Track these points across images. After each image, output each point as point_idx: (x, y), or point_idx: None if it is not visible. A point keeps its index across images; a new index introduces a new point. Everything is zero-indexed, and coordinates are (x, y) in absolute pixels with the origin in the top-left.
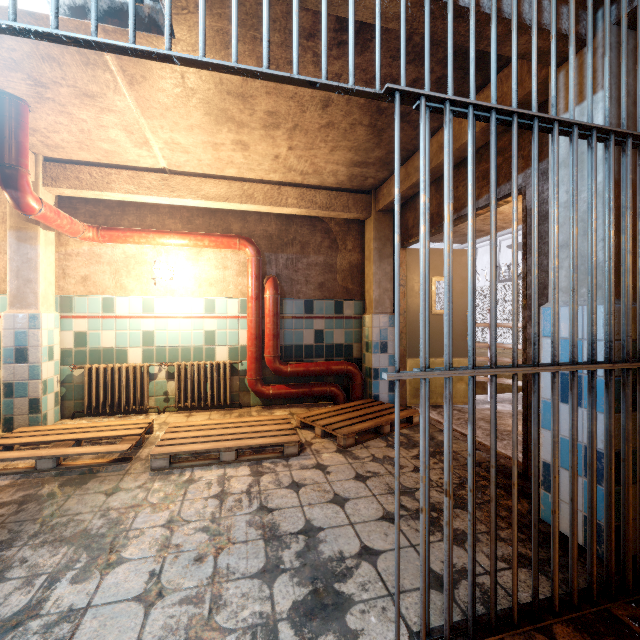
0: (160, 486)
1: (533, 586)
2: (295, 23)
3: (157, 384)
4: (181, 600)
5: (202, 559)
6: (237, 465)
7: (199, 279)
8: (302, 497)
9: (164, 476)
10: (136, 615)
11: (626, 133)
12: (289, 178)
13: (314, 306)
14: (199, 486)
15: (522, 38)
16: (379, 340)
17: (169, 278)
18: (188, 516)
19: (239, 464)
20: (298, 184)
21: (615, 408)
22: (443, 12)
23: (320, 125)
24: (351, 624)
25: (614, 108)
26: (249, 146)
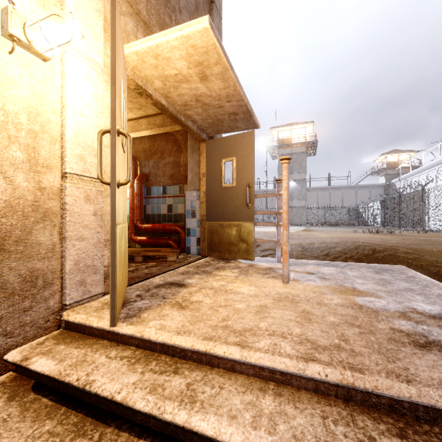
0: None
1: None
2: None
3: None
4: None
5: None
6: None
7: None
8: None
9: None
10: None
11: None
12: (139, 114)
13: (167, 189)
14: None
15: None
16: (190, 209)
17: None
18: None
19: None
20: (149, 116)
21: None
22: None
23: None
24: None
25: None
26: None
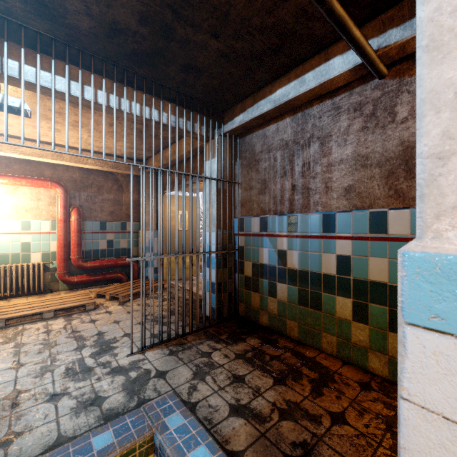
0: (2, 335)
1: (182, 326)
2: (92, 138)
3: None
4: (35, 364)
5: (42, 352)
6: (55, 319)
7: (16, 207)
8: (97, 324)
9: (3, 331)
10: (11, 372)
11: (215, 178)
12: (89, 148)
13: (107, 225)
14: (31, 331)
15: (189, 134)
16: (148, 245)
17: None
18: (28, 342)
19: (56, 318)
20: (95, 151)
21: (219, 267)
22: (157, 123)
23: (109, 131)
24: (116, 352)
25: (220, 164)
26: (61, 131)
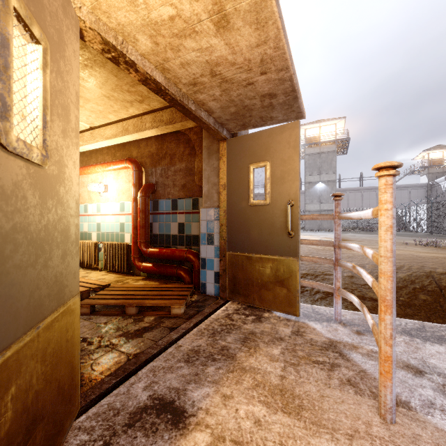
0: None
1: None
2: None
3: (102, 254)
4: None
5: None
6: None
7: (118, 190)
8: None
9: None
10: None
11: None
12: (141, 108)
13: (178, 204)
14: None
15: None
16: (206, 232)
17: (103, 191)
18: None
19: None
20: (154, 110)
21: None
22: None
23: None
24: None
25: None
26: (85, 96)
